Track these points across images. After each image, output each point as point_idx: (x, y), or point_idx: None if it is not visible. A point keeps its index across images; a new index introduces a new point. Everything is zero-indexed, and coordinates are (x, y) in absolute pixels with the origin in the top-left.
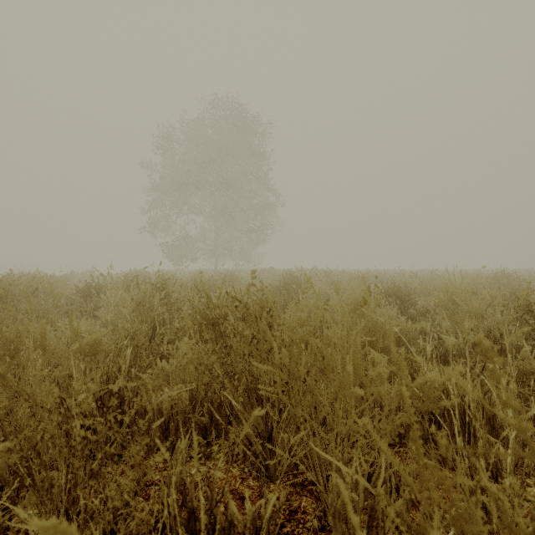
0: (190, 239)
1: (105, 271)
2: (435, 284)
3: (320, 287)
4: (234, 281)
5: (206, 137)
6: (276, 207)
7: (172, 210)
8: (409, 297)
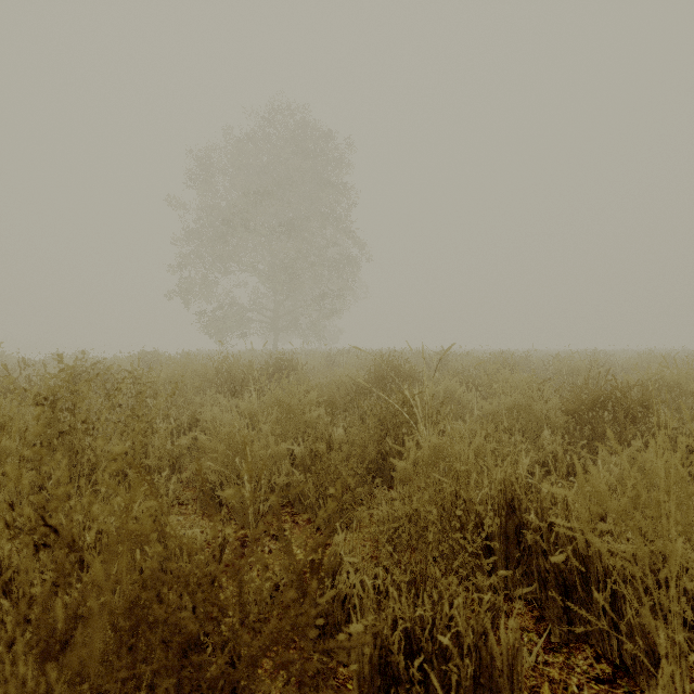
0: (239, 308)
1: (132, 351)
2: (672, 380)
3: (445, 385)
4: (289, 370)
5: (259, 163)
6: (359, 264)
7: (212, 266)
8: (646, 410)
